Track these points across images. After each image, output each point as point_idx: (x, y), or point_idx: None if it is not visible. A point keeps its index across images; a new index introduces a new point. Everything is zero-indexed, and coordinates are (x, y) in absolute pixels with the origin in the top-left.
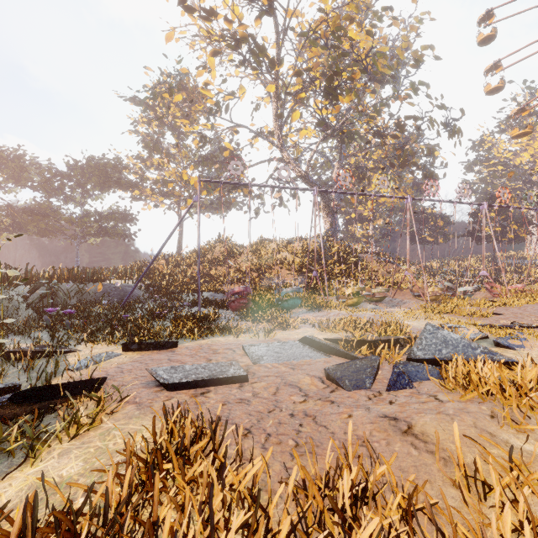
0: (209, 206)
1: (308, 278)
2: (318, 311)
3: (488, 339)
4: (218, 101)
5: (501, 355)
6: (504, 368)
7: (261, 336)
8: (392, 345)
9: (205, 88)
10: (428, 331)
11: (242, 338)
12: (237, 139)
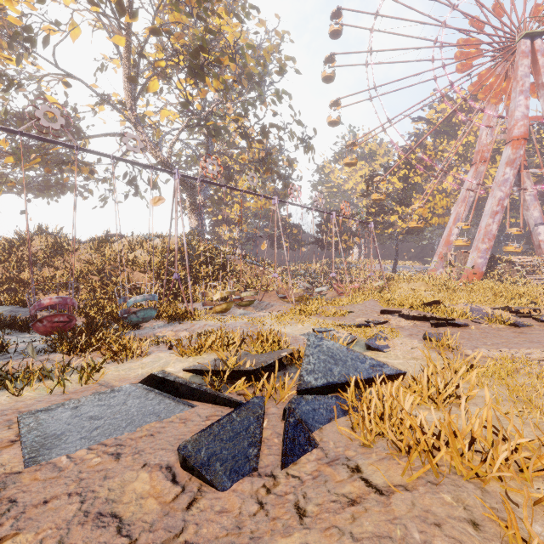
0: (28, 185)
1: (170, 282)
2: (179, 323)
3: (357, 341)
4: (29, 25)
5: (388, 365)
6: (401, 386)
7: (74, 381)
8: (277, 372)
9: (19, 18)
10: (313, 344)
11: (31, 392)
12: (74, 104)
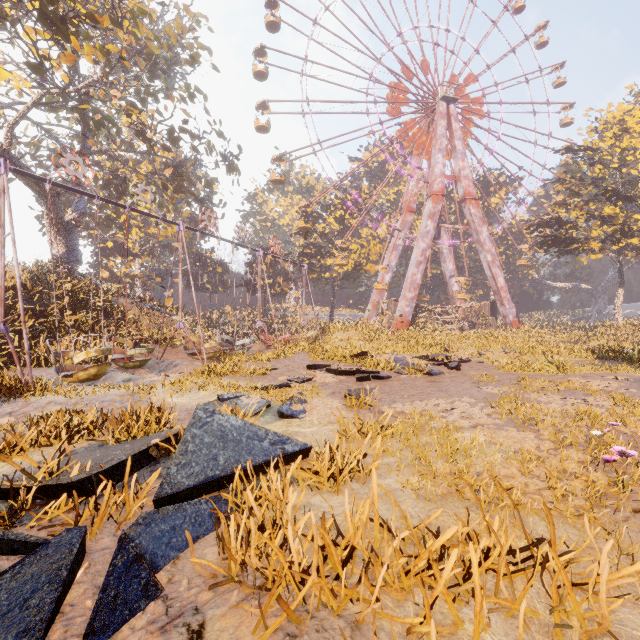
0: None
1: (2, 337)
2: (1, 403)
3: (271, 407)
4: None
5: (293, 440)
6: (301, 467)
7: None
8: (127, 475)
9: None
10: (198, 422)
11: None
12: None
